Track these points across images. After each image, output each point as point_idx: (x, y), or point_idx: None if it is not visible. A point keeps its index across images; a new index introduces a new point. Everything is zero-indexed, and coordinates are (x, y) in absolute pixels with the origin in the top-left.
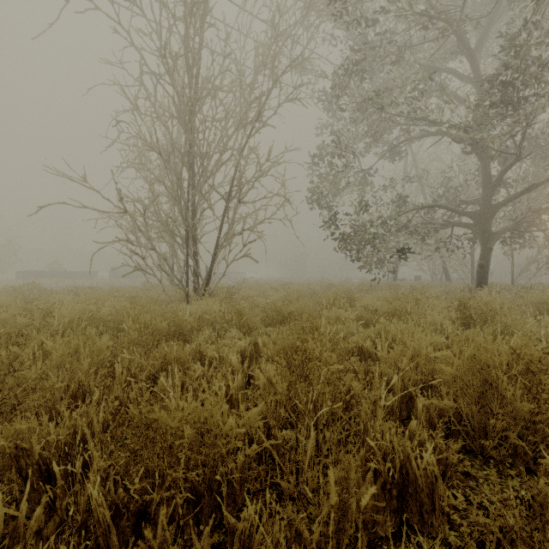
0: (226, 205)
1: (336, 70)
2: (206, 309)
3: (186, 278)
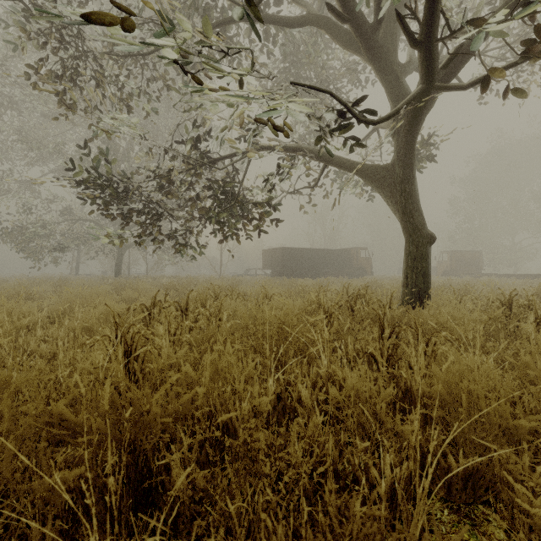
0: None
1: None
2: None
3: None
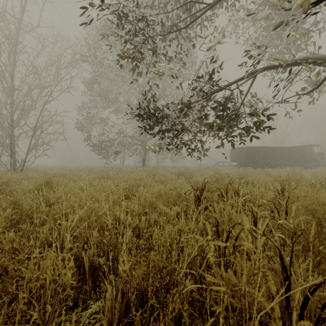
0: (34, 133)
1: (87, 84)
2: (30, 174)
3: (11, 164)
